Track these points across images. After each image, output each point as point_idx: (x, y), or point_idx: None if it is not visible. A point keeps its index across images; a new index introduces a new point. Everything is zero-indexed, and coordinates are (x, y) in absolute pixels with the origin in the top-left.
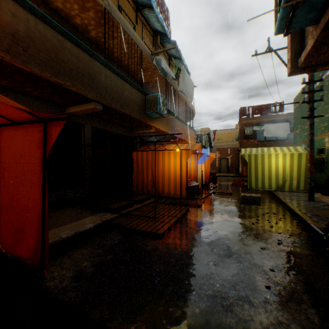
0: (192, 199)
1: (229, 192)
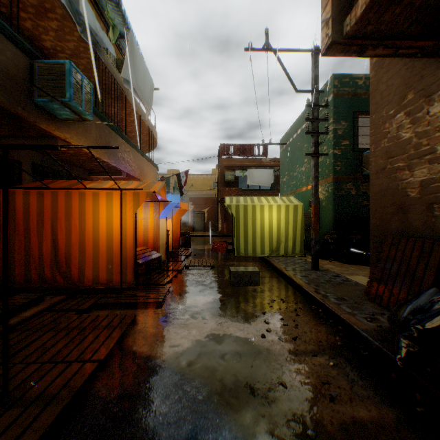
0: (147, 288)
1: (210, 263)
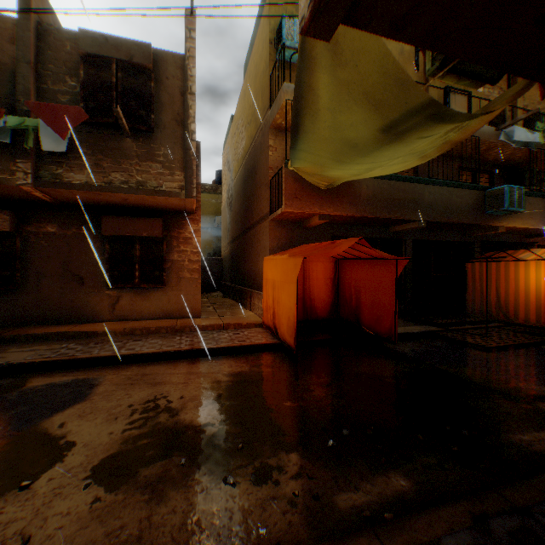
0: None
1: None
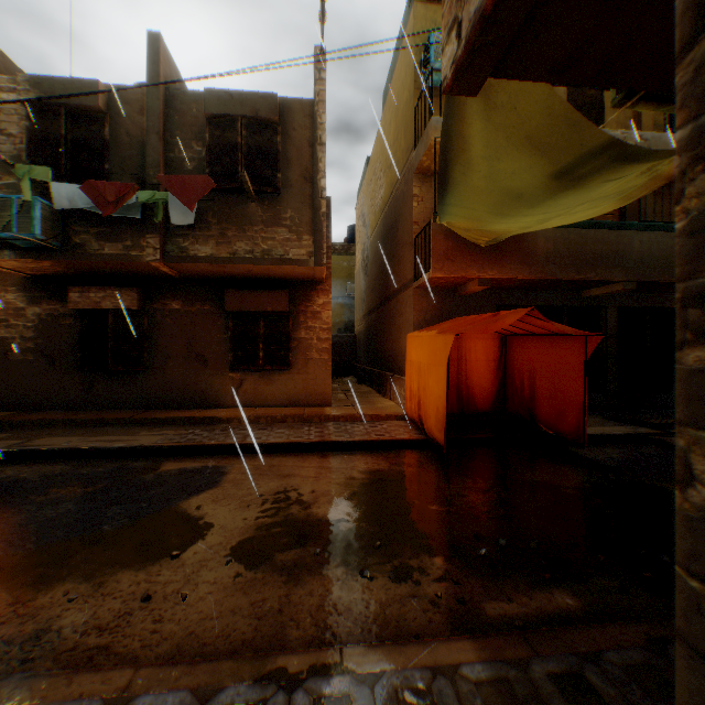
0: None
1: None
